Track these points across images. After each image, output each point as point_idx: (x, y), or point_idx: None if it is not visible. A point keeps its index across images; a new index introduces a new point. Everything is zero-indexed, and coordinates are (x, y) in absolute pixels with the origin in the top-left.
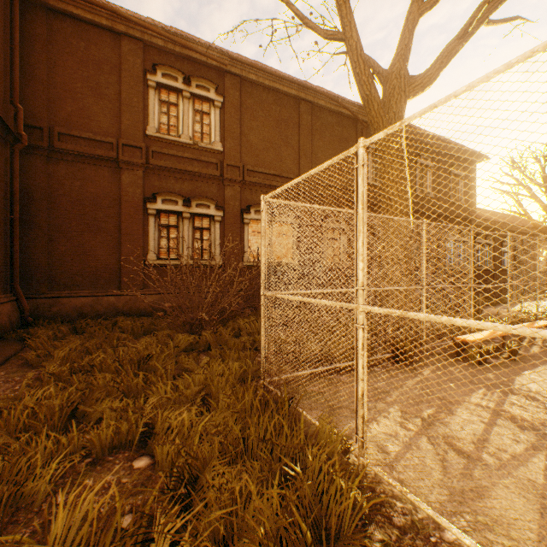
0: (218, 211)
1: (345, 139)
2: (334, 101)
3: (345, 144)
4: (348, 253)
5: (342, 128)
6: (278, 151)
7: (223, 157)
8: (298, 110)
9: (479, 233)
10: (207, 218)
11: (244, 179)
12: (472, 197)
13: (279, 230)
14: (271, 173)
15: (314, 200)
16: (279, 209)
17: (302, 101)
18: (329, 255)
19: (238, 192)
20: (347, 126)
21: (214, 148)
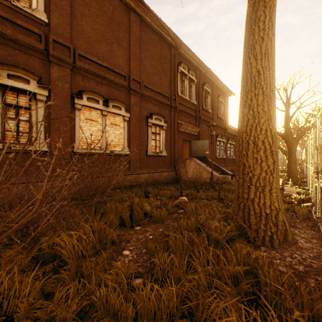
0: (41, 89)
1: (164, 57)
2: (158, 20)
3: (164, 60)
4: (165, 145)
5: (161, 48)
6: (111, 47)
7: (49, 31)
8: (129, 18)
9: (229, 137)
10: (26, 95)
11: (75, 62)
12: (226, 116)
13: (111, 120)
14: (104, 65)
15: (141, 99)
16: (112, 101)
17: (133, 11)
18: (152, 146)
19: (67, 74)
20: (165, 47)
21: (36, 15)
